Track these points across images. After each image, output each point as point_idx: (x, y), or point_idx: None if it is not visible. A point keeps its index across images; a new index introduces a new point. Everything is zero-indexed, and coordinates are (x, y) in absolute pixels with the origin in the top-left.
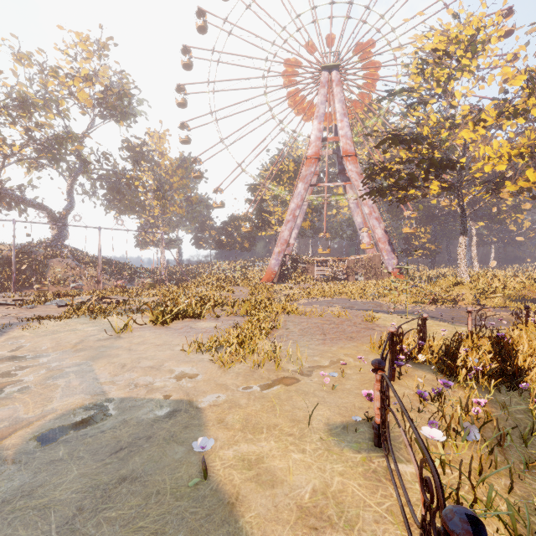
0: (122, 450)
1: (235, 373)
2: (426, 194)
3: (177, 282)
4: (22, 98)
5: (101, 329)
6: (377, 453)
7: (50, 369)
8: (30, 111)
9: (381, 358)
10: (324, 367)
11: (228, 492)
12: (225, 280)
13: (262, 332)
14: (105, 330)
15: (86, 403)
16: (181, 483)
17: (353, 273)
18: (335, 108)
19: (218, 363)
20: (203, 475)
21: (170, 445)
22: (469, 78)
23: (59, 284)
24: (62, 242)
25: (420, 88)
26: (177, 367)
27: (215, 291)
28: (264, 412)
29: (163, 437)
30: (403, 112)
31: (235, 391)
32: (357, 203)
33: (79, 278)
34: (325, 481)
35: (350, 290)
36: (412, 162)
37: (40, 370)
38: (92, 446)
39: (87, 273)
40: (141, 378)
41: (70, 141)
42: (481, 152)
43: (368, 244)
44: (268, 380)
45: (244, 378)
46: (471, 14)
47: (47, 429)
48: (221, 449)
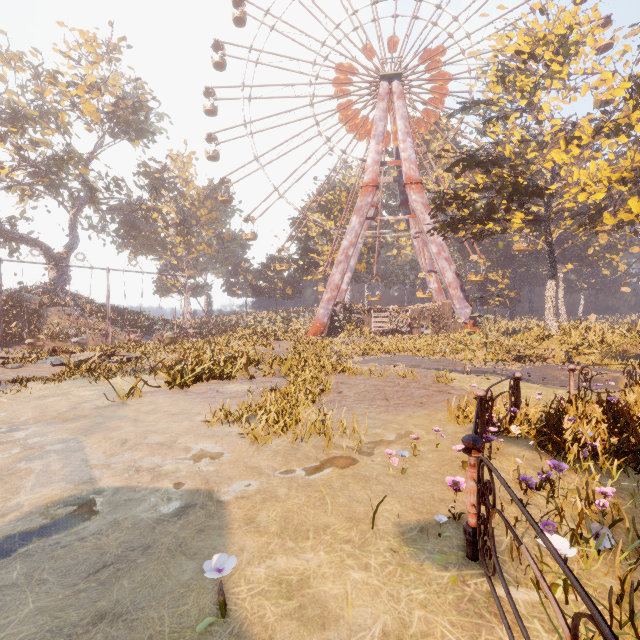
0: (106, 567)
1: (272, 451)
2: (507, 229)
3: (205, 336)
4: (12, 109)
5: (102, 394)
6: (472, 570)
7: (26, 447)
8: (23, 127)
9: (474, 433)
10: (389, 442)
11: (256, 637)
12: (263, 334)
13: (308, 396)
14: (105, 395)
15: (66, 495)
16: (186, 623)
17: (418, 325)
18: (396, 126)
19: (249, 437)
20: (220, 610)
21: (176, 560)
22: (559, 87)
23: (57, 338)
24: (63, 287)
25: (499, 100)
26: (195, 443)
27: (250, 346)
28: (310, 507)
29: (167, 547)
30: (479, 130)
31: (272, 476)
32: (422, 240)
33: (83, 331)
34: (400, 616)
35: (415, 345)
36: (491, 189)
37: (12, 449)
38: (63, 562)
39: (93, 325)
40: (147, 460)
41: (73, 164)
42: (575, 176)
43: (435, 291)
44: (316, 461)
45: (283, 458)
46: (563, 9)
47: (3, 535)
48: (249, 565)
